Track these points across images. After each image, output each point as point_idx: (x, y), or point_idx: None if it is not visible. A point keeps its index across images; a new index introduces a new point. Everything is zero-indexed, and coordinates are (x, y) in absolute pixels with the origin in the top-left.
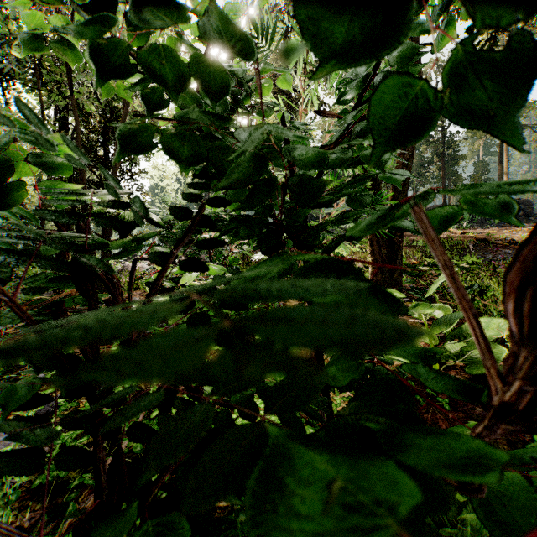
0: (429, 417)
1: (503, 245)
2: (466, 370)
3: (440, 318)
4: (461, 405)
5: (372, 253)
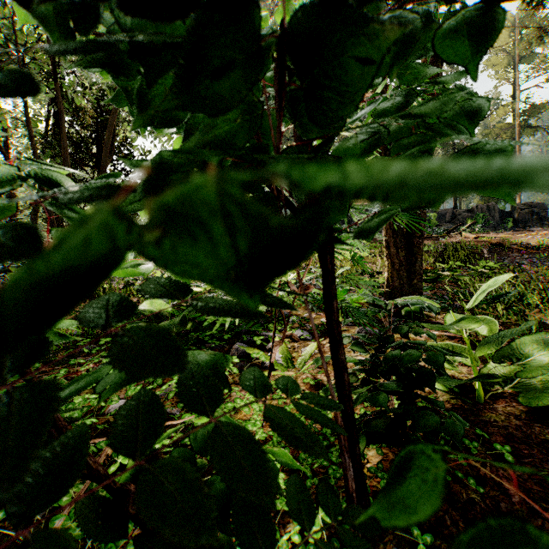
0: (487, 474)
1: (519, 250)
2: (520, 400)
3: (491, 335)
4: (525, 454)
5: (388, 256)
